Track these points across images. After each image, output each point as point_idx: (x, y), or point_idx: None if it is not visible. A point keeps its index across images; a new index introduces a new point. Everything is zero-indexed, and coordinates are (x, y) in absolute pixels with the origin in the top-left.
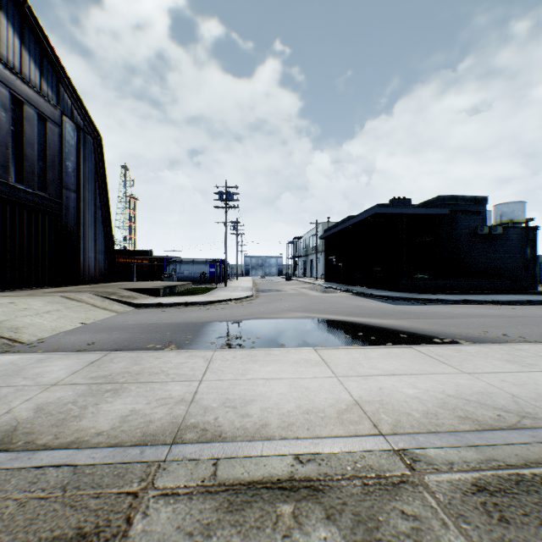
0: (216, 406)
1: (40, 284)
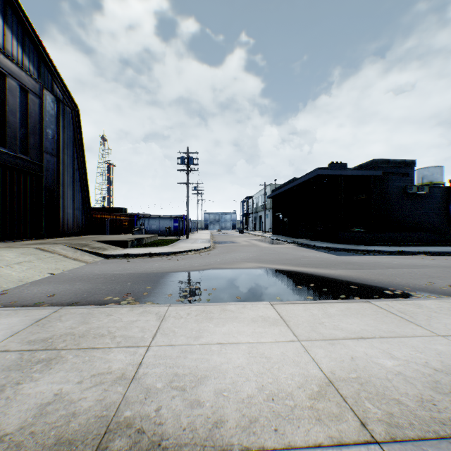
0: (161, 386)
1: (22, 237)
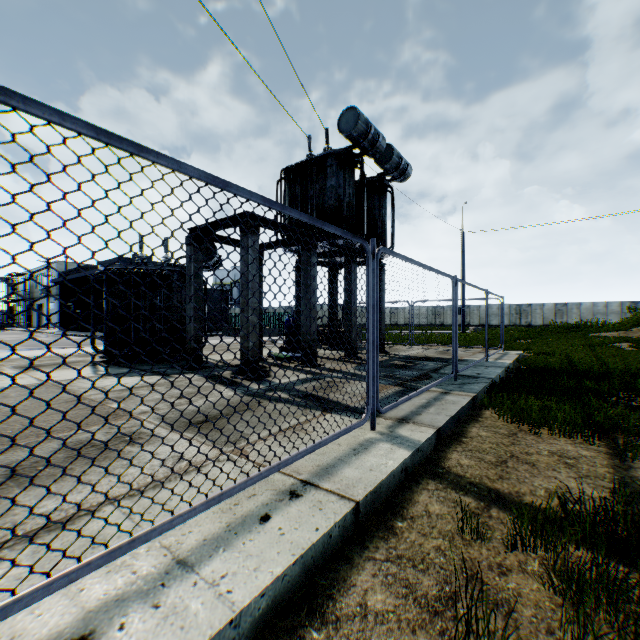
0: None
1: None
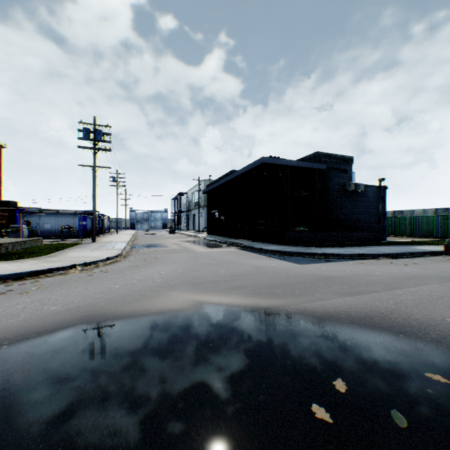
0: None
1: None
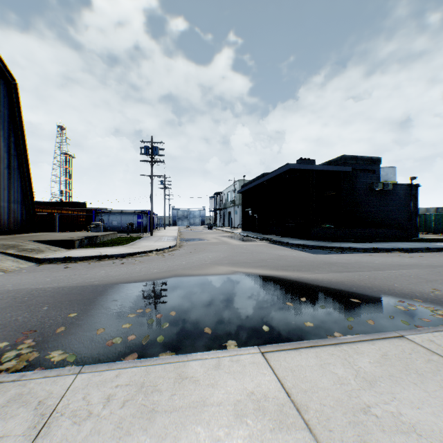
0: None
1: None
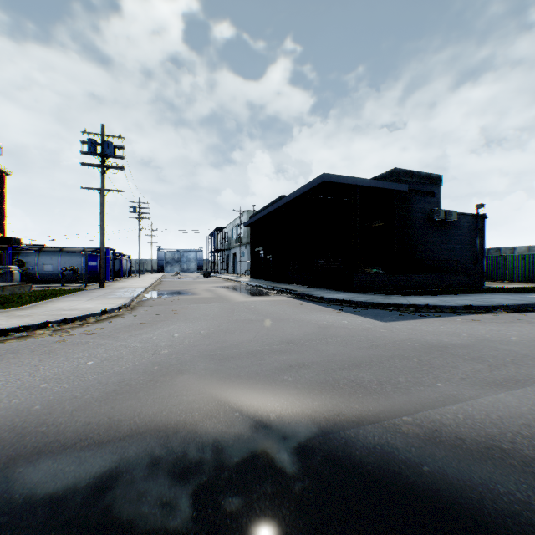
0: None
1: None
